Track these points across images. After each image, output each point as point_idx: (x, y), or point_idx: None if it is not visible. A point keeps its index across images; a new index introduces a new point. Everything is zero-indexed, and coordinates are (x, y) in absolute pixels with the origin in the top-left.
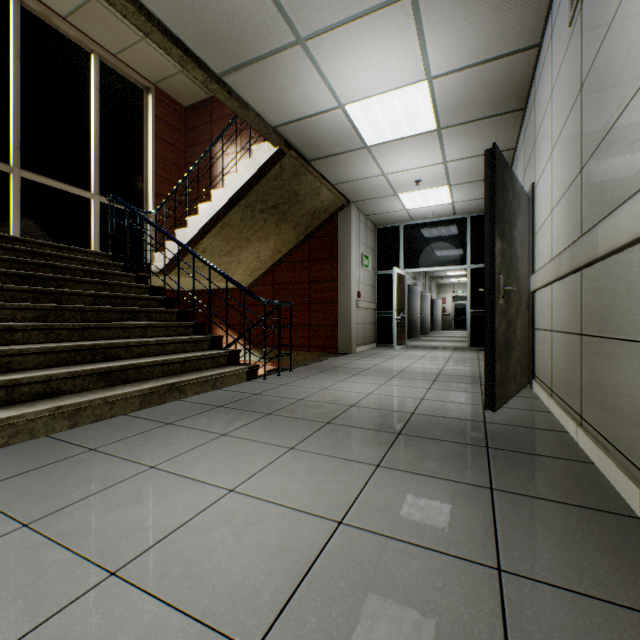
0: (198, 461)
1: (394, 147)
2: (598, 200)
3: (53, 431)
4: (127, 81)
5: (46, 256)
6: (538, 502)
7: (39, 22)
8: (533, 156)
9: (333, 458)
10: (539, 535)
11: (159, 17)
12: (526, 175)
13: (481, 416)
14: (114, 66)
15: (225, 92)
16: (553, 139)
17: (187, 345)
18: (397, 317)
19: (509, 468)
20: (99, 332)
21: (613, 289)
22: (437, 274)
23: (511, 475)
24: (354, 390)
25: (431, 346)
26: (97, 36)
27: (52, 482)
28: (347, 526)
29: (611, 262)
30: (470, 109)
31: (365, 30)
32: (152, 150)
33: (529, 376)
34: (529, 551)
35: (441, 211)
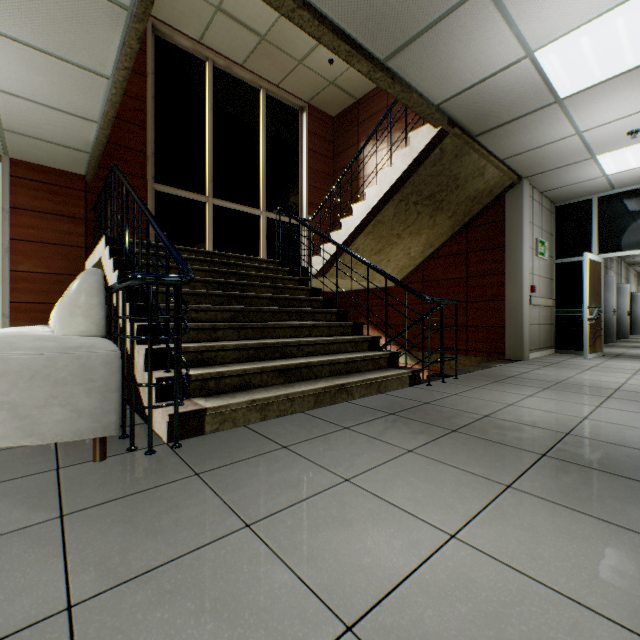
0: (393, 482)
1: (602, 91)
2: None
3: (249, 422)
4: (286, 106)
5: (233, 266)
6: None
7: (224, 75)
8: None
9: (584, 515)
10: None
11: (330, 17)
12: None
13: None
14: (276, 96)
15: (388, 78)
16: None
17: (348, 345)
18: (589, 316)
19: None
20: (275, 331)
21: None
22: (639, 259)
23: None
24: (556, 410)
25: None
26: (264, 73)
27: (259, 478)
28: None
29: None
30: None
31: None
32: (306, 164)
33: None
34: None
35: None
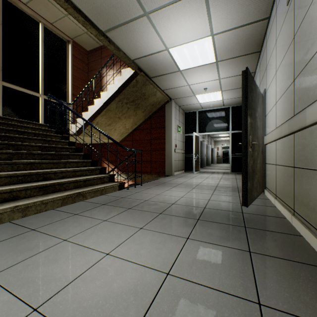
0: (90, 236)
1: (194, 71)
2: (304, 96)
3: (13, 219)
4: (58, 37)
5: (14, 126)
6: (276, 260)
7: (12, 6)
8: (265, 75)
9: (163, 234)
10: (279, 281)
11: (72, 0)
12: (261, 85)
13: (240, 209)
14: (51, 29)
15: (107, 41)
16: (277, 65)
17: (87, 172)
18: (195, 157)
19: (258, 239)
20: (41, 165)
21: (314, 143)
22: (214, 136)
23: (259, 243)
24: (174, 195)
25: (212, 171)
26: (42, 14)
27: (8, 249)
28: (172, 276)
29: (313, 128)
30: (233, 51)
31: (180, 8)
32: (71, 72)
33: (263, 187)
34: (275, 291)
35: (217, 104)
